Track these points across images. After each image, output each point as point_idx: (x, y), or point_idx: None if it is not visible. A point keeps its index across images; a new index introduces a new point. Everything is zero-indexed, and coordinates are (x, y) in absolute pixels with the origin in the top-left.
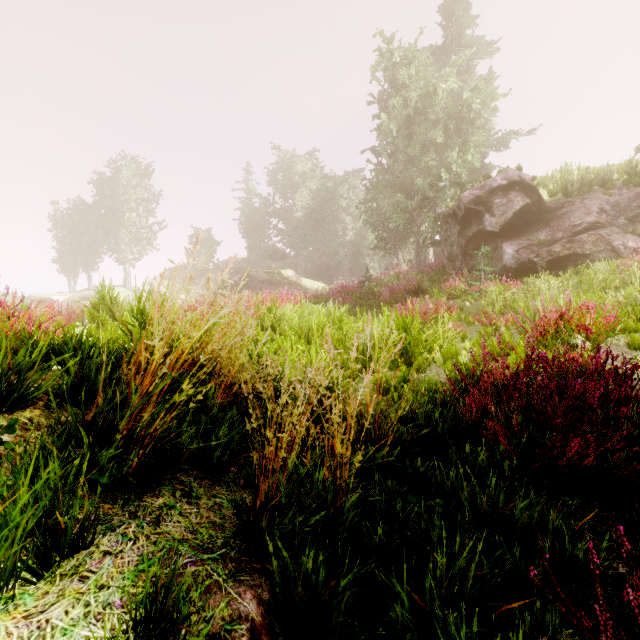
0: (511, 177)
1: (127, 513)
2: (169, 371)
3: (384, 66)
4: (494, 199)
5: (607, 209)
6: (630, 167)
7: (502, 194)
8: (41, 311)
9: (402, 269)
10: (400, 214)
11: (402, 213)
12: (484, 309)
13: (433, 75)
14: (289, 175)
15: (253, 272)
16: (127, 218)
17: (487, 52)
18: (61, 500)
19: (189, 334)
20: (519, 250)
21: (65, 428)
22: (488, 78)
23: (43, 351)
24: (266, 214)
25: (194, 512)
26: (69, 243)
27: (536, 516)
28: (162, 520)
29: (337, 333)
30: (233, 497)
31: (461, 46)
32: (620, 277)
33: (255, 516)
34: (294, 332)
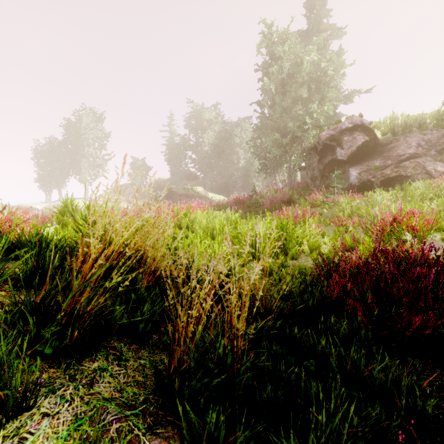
0: (355, 122)
1: (67, 376)
2: (104, 262)
3: (266, 44)
4: (343, 137)
5: (422, 144)
6: (438, 115)
7: (349, 134)
8: (17, 216)
9: (278, 186)
10: (277, 148)
11: (278, 147)
12: (337, 214)
13: (300, 50)
14: (199, 121)
15: (174, 188)
16: (86, 151)
17: (338, 35)
18: (6, 372)
19: (119, 233)
20: (361, 173)
21: (19, 308)
22: (338, 53)
23: (5, 247)
24: (183, 148)
25: (122, 373)
26: (46, 168)
27: (390, 376)
28: (95, 382)
29: (233, 231)
30: (154, 358)
31: (320, 31)
32: (433, 192)
33: (170, 377)
34: (203, 231)
